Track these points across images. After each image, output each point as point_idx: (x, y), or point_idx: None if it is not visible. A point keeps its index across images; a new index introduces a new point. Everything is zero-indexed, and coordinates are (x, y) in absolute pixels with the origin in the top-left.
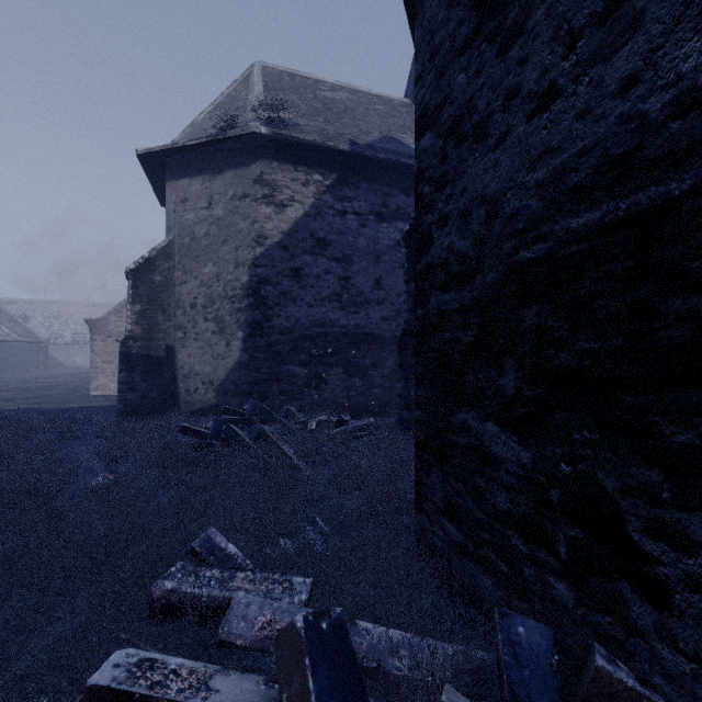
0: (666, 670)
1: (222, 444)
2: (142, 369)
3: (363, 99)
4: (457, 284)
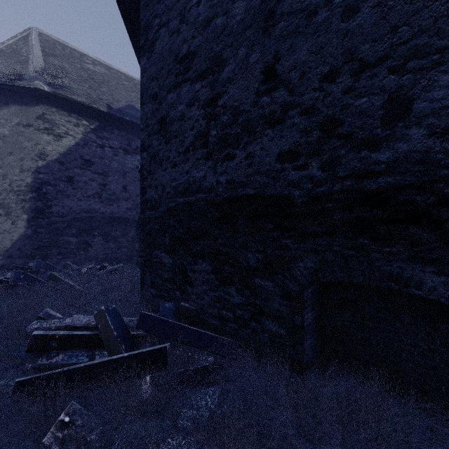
0: (193, 300)
1: (24, 284)
2: None
3: (115, 75)
4: (154, 209)
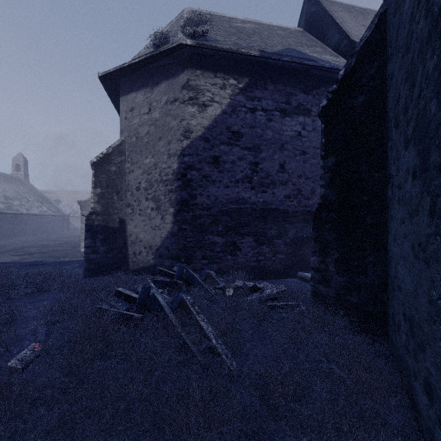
0: None
1: (143, 317)
2: (101, 236)
3: (267, 27)
4: None
